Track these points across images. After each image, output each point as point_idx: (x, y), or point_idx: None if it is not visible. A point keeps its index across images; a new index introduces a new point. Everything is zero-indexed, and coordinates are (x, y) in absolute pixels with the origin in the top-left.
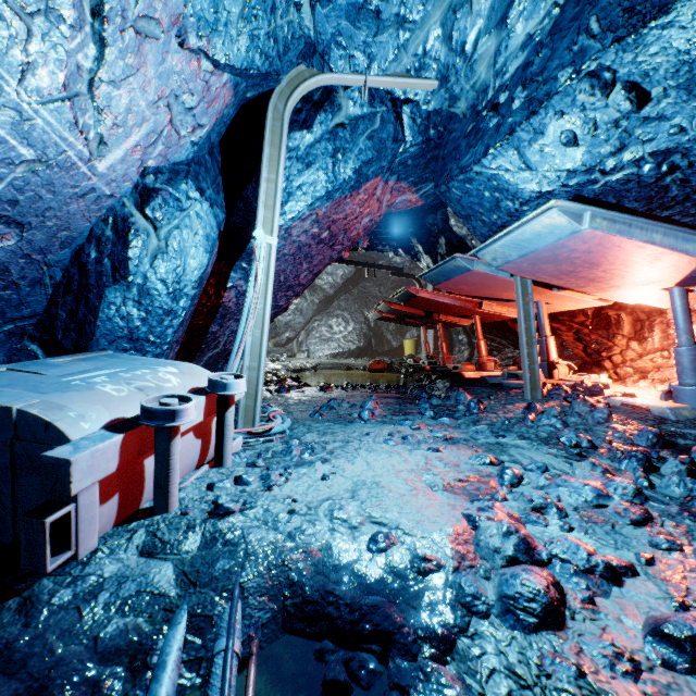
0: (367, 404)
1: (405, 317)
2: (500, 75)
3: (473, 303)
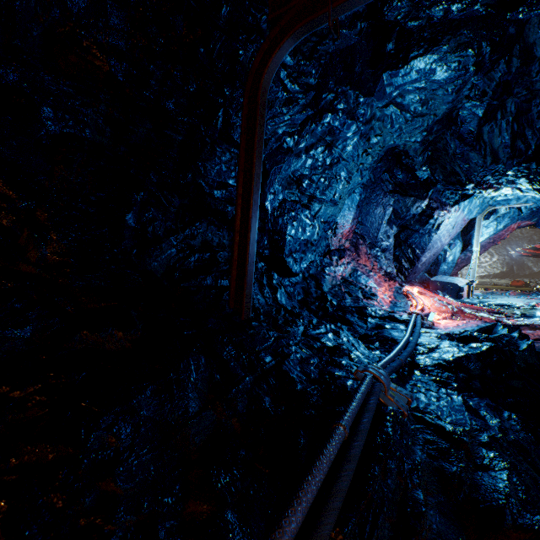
0: (507, 292)
1: (538, 255)
2: None
3: None
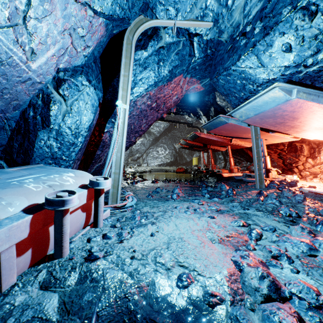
0: (175, 190)
1: (193, 146)
2: (247, 17)
3: (227, 140)
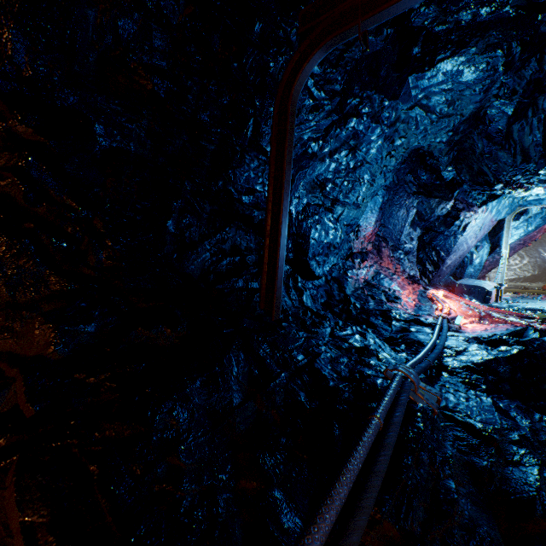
0: (539, 296)
1: None
2: None
3: None
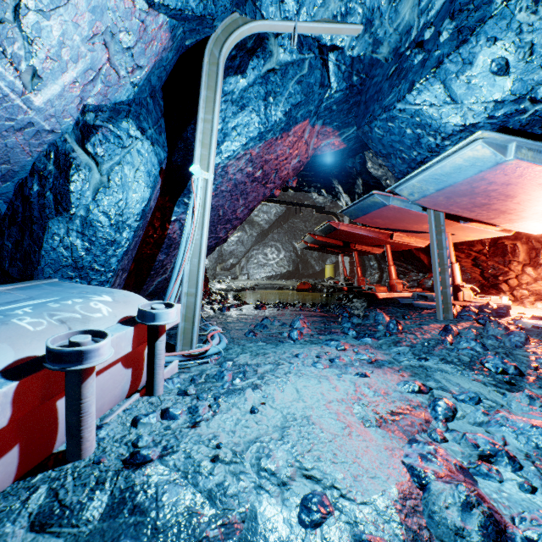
0: (295, 323)
1: (326, 246)
2: (425, 13)
3: (385, 235)
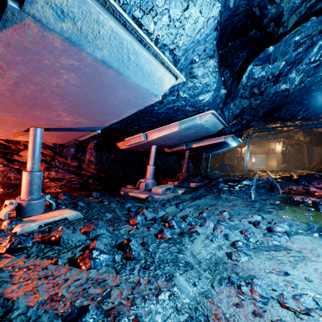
0: None
1: None
2: None
3: None
